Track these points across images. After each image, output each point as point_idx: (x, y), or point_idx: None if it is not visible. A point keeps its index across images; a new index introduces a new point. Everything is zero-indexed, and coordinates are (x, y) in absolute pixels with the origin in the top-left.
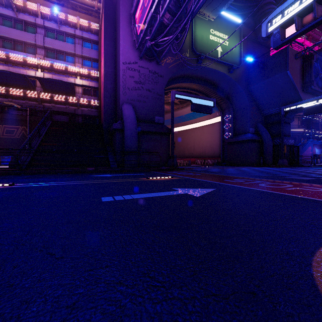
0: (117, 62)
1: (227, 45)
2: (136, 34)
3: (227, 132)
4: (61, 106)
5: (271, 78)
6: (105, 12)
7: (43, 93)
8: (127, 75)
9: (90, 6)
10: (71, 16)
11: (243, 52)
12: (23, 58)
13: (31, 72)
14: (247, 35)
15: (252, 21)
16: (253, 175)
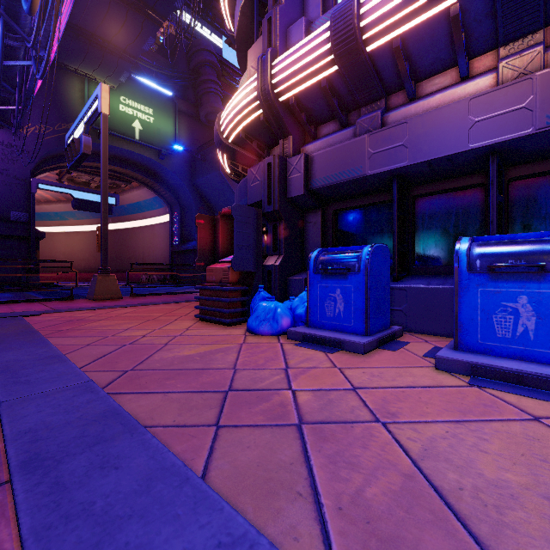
0: None
1: (152, 121)
2: None
3: (176, 236)
4: None
5: (209, 175)
6: None
7: None
8: None
9: None
10: None
11: (184, 134)
12: None
13: None
14: (190, 112)
15: (194, 96)
16: (74, 295)
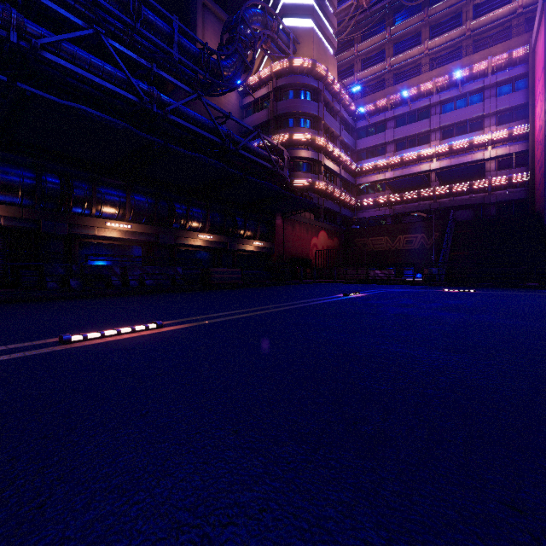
0: None
1: None
2: None
3: None
4: (461, 198)
5: None
6: None
7: (438, 188)
8: None
9: (508, 14)
10: (478, 64)
11: None
12: (417, 154)
13: (424, 167)
14: None
15: None
16: None
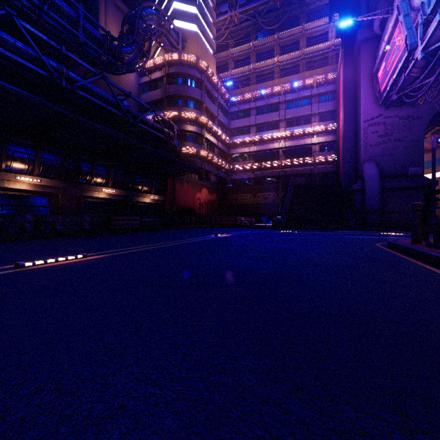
0: (358, 120)
1: None
2: (379, 91)
3: None
4: (298, 169)
5: None
6: (344, 73)
7: (284, 161)
8: (368, 132)
9: (326, 48)
10: (308, 79)
11: None
12: (271, 136)
13: (276, 145)
14: None
15: None
16: None
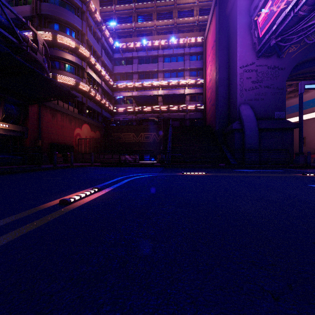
0: (232, 68)
1: None
2: (257, 37)
3: None
4: (174, 114)
5: None
6: (219, 26)
7: (162, 106)
8: (243, 77)
9: (192, 22)
10: (182, 39)
11: None
12: (151, 83)
13: (155, 92)
14: None
15: None
16: None
